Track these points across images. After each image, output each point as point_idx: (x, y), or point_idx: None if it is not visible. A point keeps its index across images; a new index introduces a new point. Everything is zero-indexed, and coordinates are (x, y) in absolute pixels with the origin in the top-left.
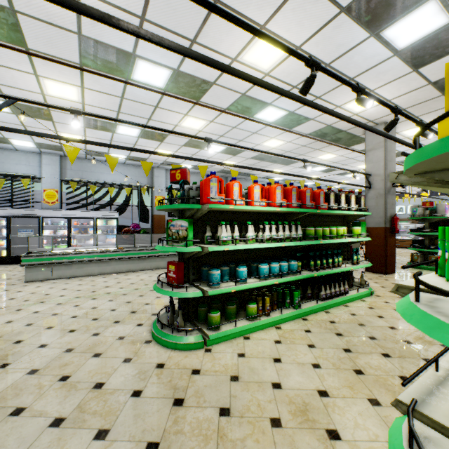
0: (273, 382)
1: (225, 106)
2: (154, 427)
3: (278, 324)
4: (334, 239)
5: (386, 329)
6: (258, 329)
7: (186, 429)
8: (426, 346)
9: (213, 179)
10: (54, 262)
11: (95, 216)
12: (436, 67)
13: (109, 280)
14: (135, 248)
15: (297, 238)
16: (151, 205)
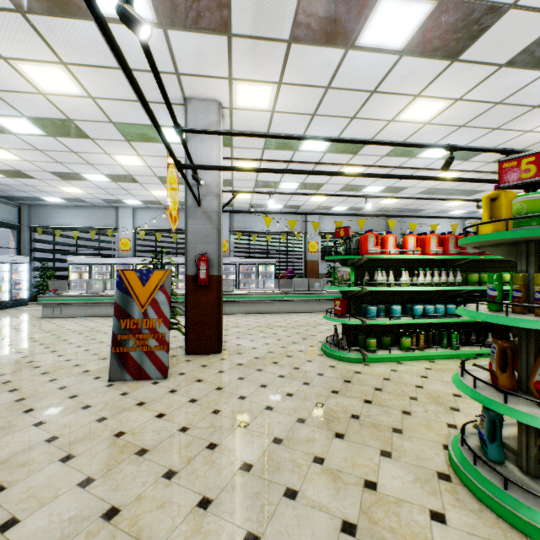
0: (416, 385)
1: (383, 154)
2: (334, 386)
3: (432, 359)
4: (506, 286)
5: None
6: (411, 359)
7: (353, 390)
8: None
9: (370, 235)
10: (236, 300)
11: (257, 262)
12: None
13: (276, 318)
14: (294, 291)
15: (456, 284)
16: (304, 250)
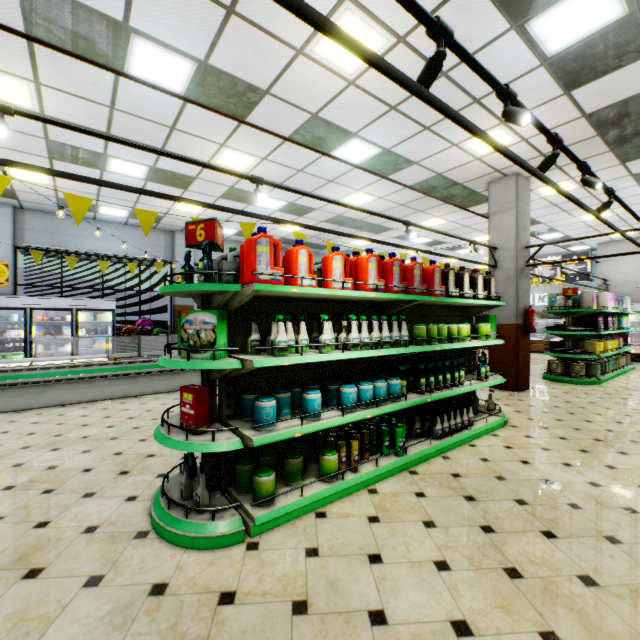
0: (371, 610)
1: (286, 135)
2: None
3: (371, 484)
4: (455, 343)
5: (539, 484)
6: (340, 496)
7: None
8: (603, 512)
9: (263, 240)
10: None
11: (75, 306)
12: (595, 90)
13: (90, 414)
14: (140, 357)
15: (401, 343)
16: None
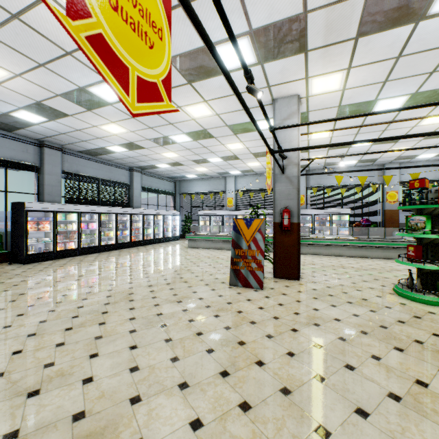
0: None
1: None
2: (401, 318)
3: None
4: None
5: None
6: None
7: (422, 324)
8: None
9: None
10: (311, 243)
11: (331, 213)
12: None
13: (349, 260)
14: (369, 239)
15: None
16: (382, 200)
